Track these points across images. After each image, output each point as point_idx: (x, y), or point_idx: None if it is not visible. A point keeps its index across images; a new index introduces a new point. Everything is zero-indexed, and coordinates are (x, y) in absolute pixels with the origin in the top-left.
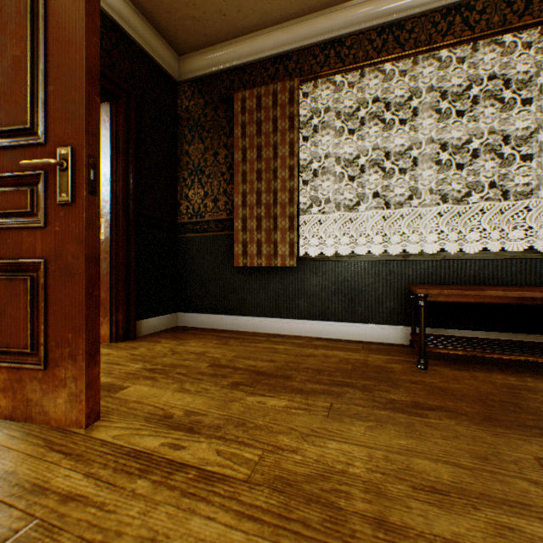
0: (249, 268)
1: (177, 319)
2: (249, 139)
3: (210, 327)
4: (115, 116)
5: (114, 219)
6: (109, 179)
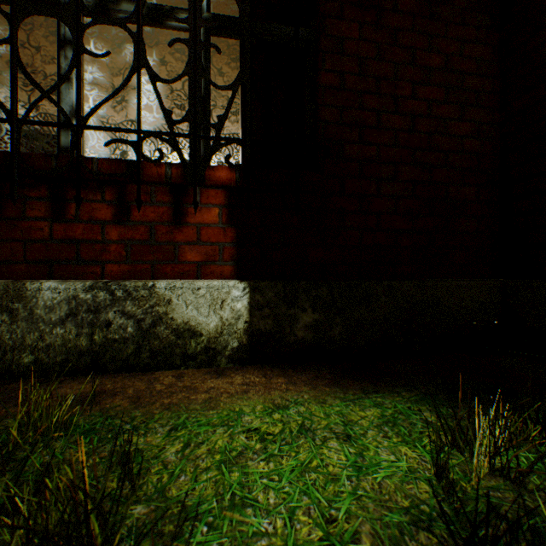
0: None
1: None
2: None
3: None
4: None
5: None
6: None
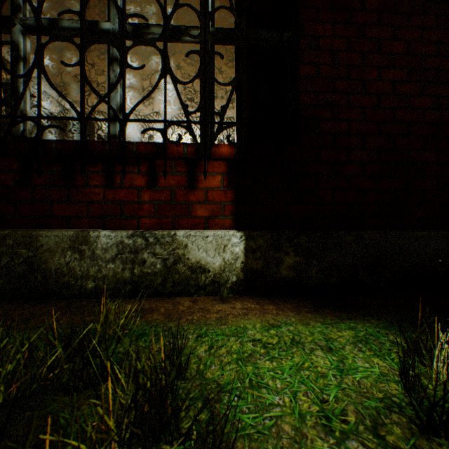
0: None
1: None
2: None
3: None
4: None
5: None
6: None
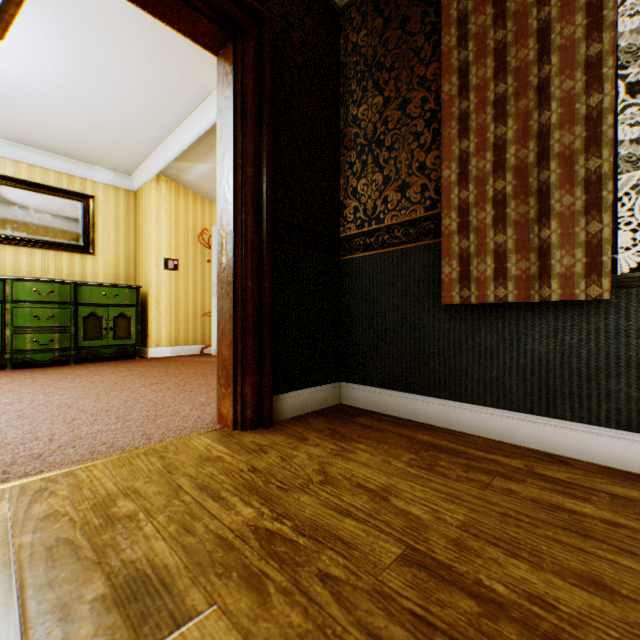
0: (471, 307)
1: (339, 392)
2: (475, 42)
3: (393, 414)
4: (240, 61)
5: (239, 229)
6: (231, 165)
